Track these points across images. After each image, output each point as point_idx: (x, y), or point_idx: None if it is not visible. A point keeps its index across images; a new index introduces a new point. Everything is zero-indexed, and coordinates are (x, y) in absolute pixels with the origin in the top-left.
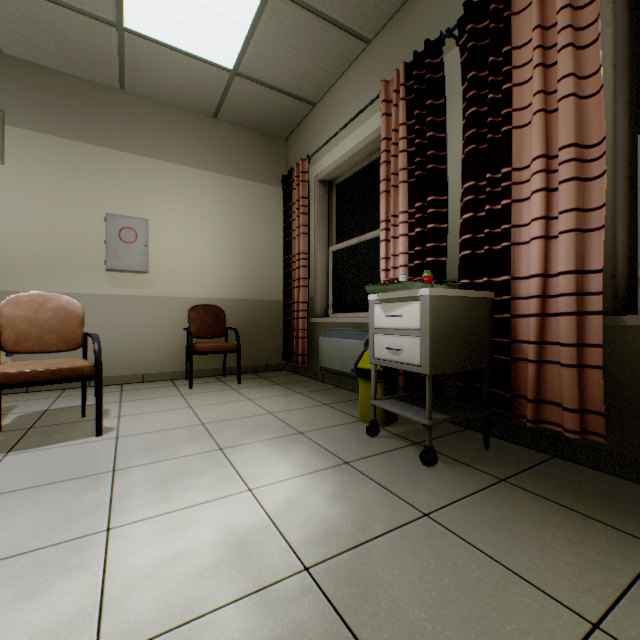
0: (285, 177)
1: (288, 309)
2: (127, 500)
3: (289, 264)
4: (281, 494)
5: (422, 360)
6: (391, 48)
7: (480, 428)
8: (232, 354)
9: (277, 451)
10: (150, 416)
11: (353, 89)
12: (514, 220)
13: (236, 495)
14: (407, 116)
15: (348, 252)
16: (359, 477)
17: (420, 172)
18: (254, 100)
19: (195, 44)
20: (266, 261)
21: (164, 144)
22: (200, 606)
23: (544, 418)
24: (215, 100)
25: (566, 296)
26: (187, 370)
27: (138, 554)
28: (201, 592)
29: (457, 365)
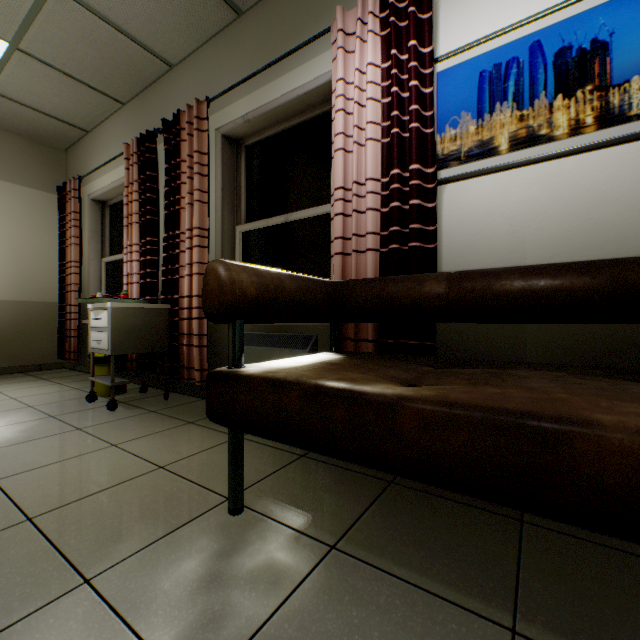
0: (61, 188)
1: (63, 311)
2: None
3: (64, 269)
4: None
5: (109, 346)
6: (138, 117)
7: (179, 390)
8: None
9: None
10: None
11: (116, 134)
12: (182, 263)
13: None
14: (140, 176)
15: (117, 265)
16: (54, 421)
17: (145, 219)
18: (18, 114)
19: None
20: (41, 264)
21: None
22: None
23: (194, 377)
24: None
25: (195, 309)
26: None
27: None
28: None
29: (138, 349)
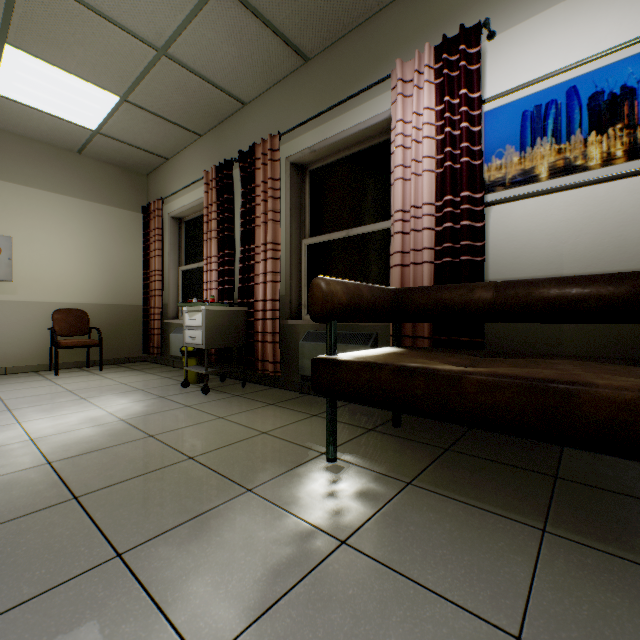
0: (145, 208)
1: (147, 312)
2: (26, 416)
3: (148, 277)
4: (118, 407)
5: (203, 342)
6: (214, 147)
7: (251, 380)
8: (96, 349)
9: (122, 396)
10: (24, 390)
11: (193, 161)
12: (257, 272)
13: (92, 410)
14: (217, 198)
15: (192, 273)
16: (165, 400)
17: (222, 235)
18: (116, 149)
19: (61, 112)
20: (129, 273)
21: (28, 172)
22: (74, 429)
23: (266, 368)
24: (79, 143)
25: (269, 311)
26: (51, 363)
27: (40, 425)
28: (74, 427)
29: (223, 344)
